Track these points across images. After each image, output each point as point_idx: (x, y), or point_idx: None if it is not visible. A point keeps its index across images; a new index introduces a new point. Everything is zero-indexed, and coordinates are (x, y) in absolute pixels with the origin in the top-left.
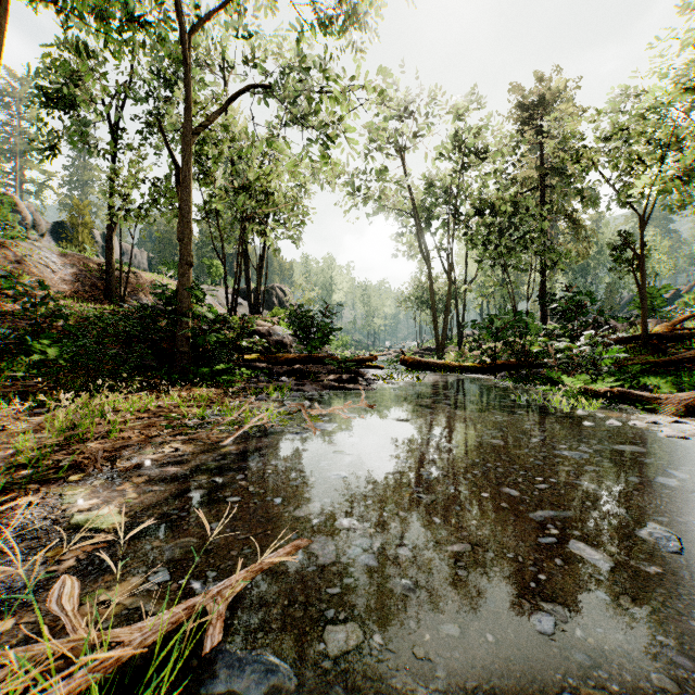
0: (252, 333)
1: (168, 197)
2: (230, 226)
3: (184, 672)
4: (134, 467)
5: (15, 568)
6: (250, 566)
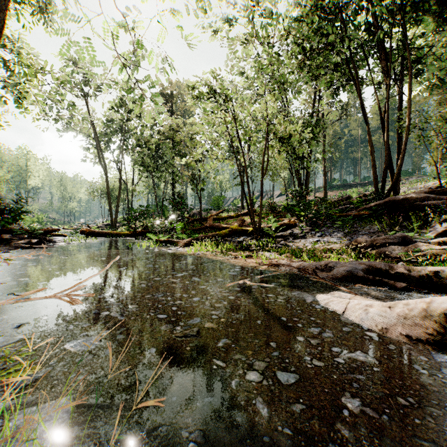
0: None
1: None
2: None
3: None
4: None
5: None
6: None
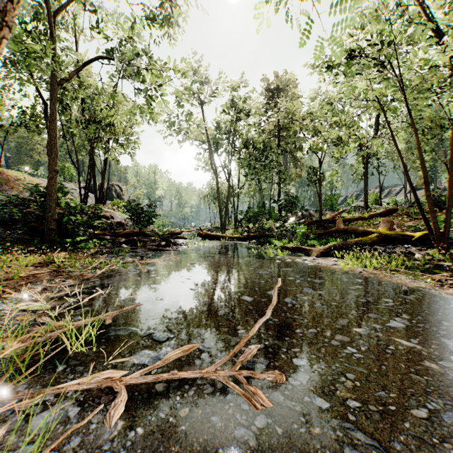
0: (99, 217)
1: (33, 119)
2: (81, 142)
3: (98, 333)
4: (41, 290)
5: (3, 323)
6: (118, 310)
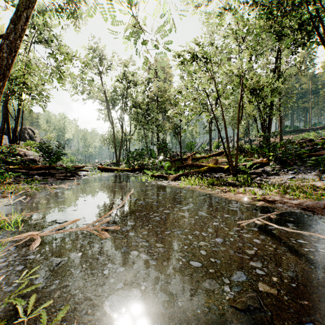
0: (14, 155)
1: None
2: None
3: (21, 223)
4: None
5: None
6: (34, 212)
